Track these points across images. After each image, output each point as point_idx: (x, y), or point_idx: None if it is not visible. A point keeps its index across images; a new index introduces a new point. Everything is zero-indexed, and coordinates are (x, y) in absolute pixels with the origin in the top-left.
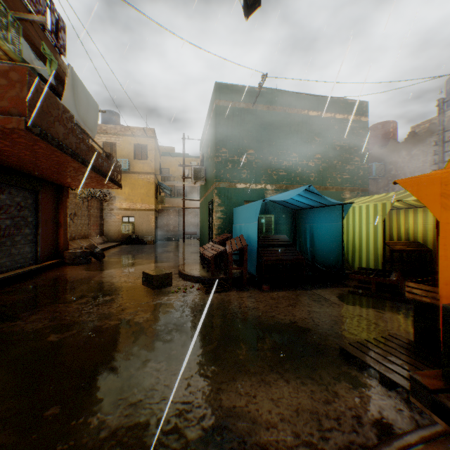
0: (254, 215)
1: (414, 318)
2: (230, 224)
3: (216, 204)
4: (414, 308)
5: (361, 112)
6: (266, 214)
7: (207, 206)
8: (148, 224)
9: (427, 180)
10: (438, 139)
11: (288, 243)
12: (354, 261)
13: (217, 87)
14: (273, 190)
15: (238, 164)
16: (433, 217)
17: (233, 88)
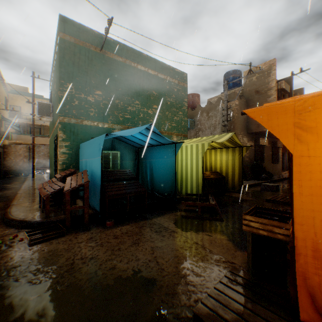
0: (97, 150)
1: (252, 250)
2: (77, 159)
3: (61, 139)
4: (252, 241)
5: (183, 80)
6: (113, 150)
7: (54, 142)
8: None
9: (280, 109)
10: (225, 106)
11: (132, 177)
12: (182, 188)
13: (62, 20)
14: (119, 130)
15: (85, 102)
16: (226, 155)
17: (80, 27)
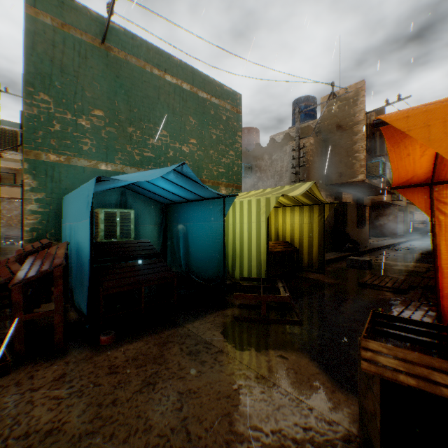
0: (85, 206)
1: (382, 414)
2: (60, 223)
3: (28, 189)
4: (382, 394)
5: (236, 103)
6: (124, 208)
7: None
8: None
9: None
10: (296, 145)
11: (152, 252)
12: (234, 269)
13: None
14: None
15: (74, 127)
16: (300, 216)
17: (65, 1)
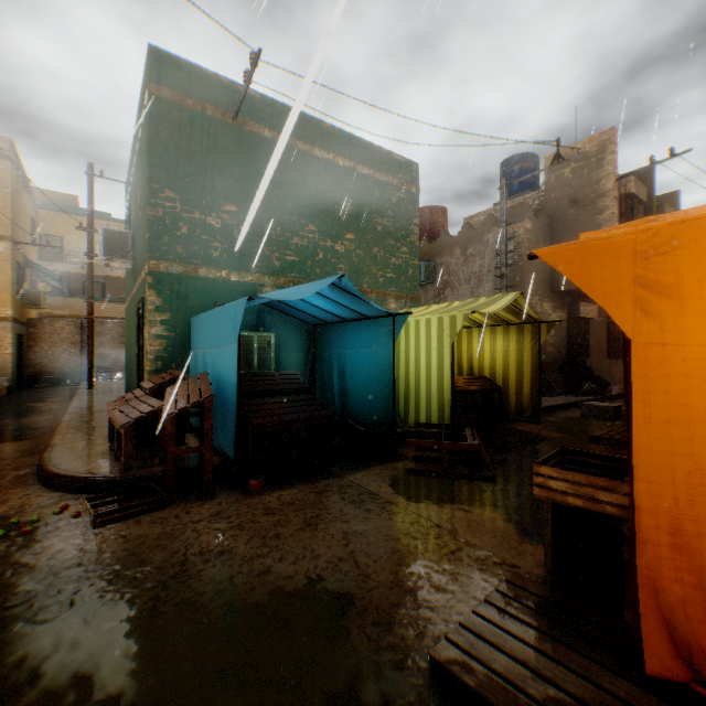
0: (230, 330)
1: (553, 538)
2: (186, 350)
3: (152, 308)
4: (553, 518)
5: (411, 178)
6: (261, 331)
7: (136, 312)
8: None
9: (607, 248)
10: (502, 234)
11: (302, 387)
12: (408, 413)
13: (154, 57)
14: (274, 288)
15: (202, 229)
16: (504, 341)
17: (192, 71)
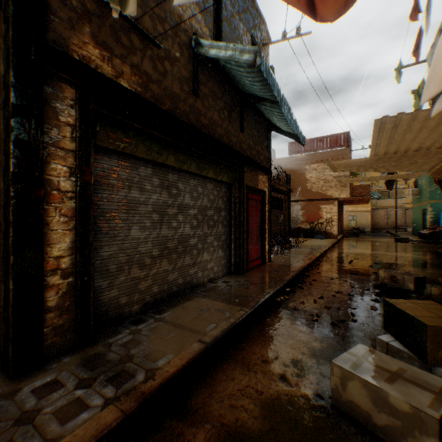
0: None
1: None
2: (437, 220)
3: (428, 211)
4: None
5: None
6: None
7: (419, 210)
8: (365, 220)
9: None
10: None
11: None
12: None
13: None
14: None
15: None
16: None
17: None
